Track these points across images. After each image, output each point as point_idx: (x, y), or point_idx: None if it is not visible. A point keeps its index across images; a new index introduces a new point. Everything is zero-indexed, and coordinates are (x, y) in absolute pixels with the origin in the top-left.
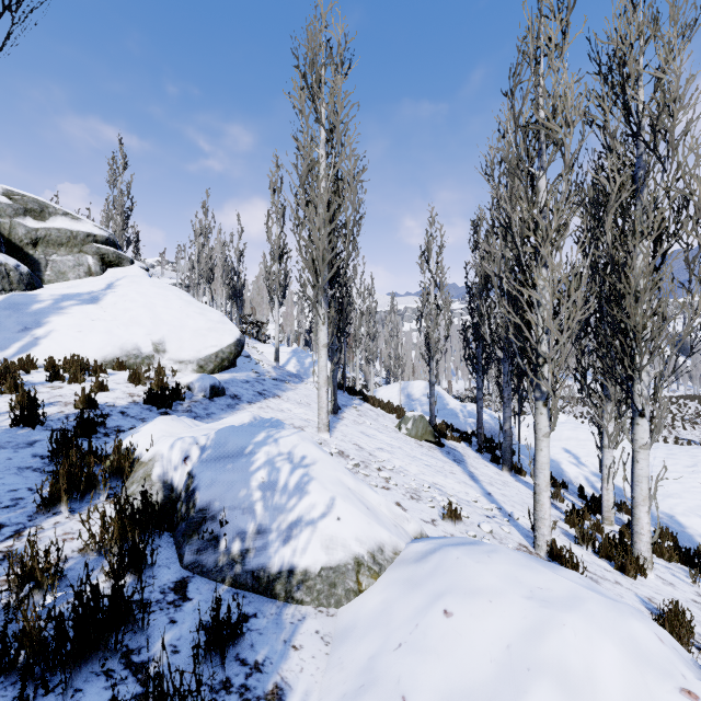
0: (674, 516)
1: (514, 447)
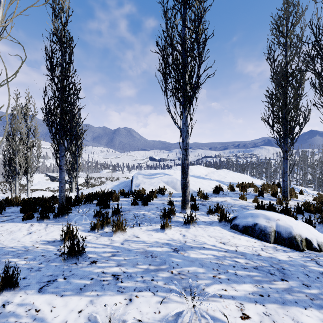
0: None
1: None
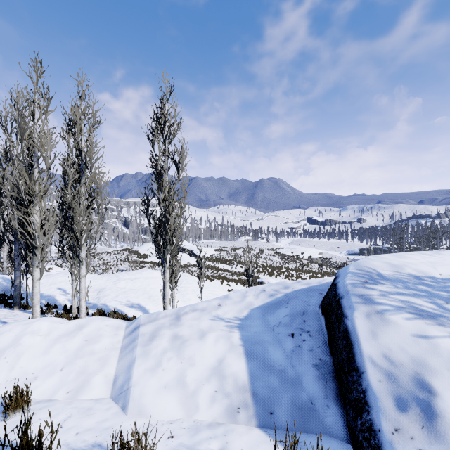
0: (106, 303)
1: (23, 295)
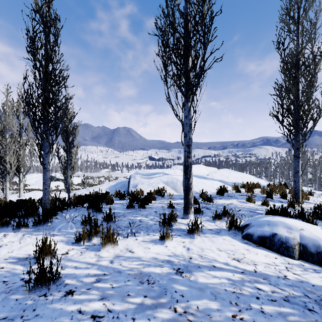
0: None
1: None
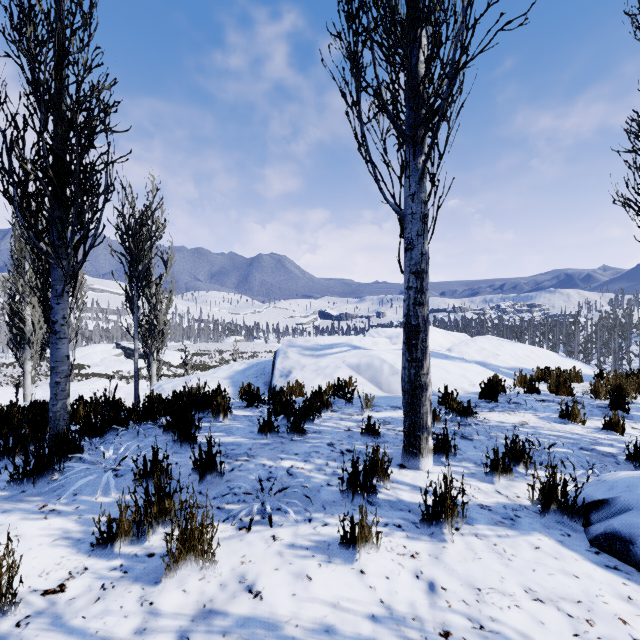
0: None
1: None
